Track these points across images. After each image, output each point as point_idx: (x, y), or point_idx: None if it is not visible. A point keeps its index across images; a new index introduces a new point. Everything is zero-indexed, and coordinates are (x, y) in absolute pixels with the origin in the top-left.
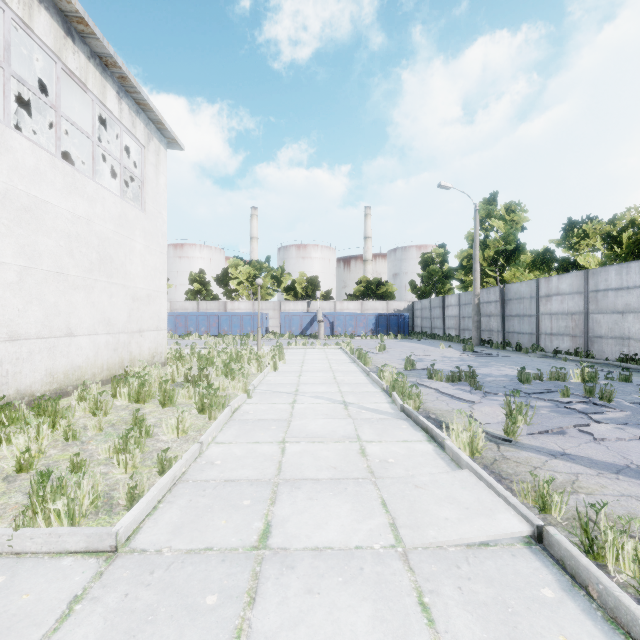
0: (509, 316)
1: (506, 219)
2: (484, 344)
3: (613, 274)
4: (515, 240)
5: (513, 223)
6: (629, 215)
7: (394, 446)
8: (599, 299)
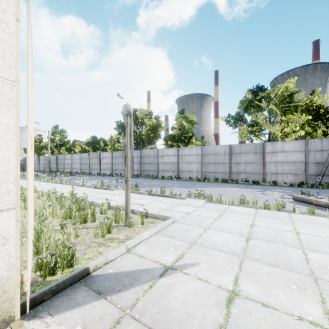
0: (58, 164)
1: (61, 134)
2: (51, 172)
3: (75, 156)
4: (63, 141)
5: (63, 135)
6: (86, 141)
7: (21, 180)
8: (74, 160)
